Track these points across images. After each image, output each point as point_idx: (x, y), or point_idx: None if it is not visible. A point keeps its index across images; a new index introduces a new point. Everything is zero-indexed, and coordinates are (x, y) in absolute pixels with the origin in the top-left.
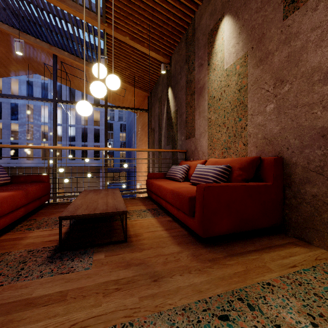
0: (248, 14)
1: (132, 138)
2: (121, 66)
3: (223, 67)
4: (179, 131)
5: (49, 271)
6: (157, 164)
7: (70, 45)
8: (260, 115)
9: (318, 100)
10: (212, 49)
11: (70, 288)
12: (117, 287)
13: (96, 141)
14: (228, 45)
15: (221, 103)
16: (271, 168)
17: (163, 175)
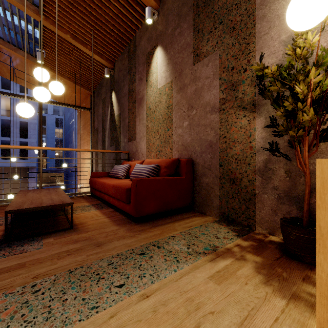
0: (173, 51)
1: (71, 135)
2: (60, 60)
3: (157, 86)
4: (122, 134)
5: (1, 255)
6: (100, 164)
7: None
8: (180, 128)
9: (208, 123)
10: (149, 69)
11: (27, 260)
12: (68, 254)
13: (22, 136)
14: (160, 70)
15: (155, 115)
16: (184, 167)
17: (106, 173)
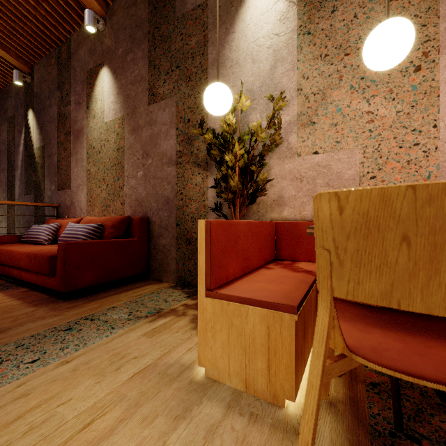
0: (125, 80)
1: None
2: None
3: (103, 119)
4: (47, 178)
5: None
6: (4, 223)
7: None
8: (134, 178)
9: (165, 177)
10: (92, 92)
11: None
12: None
13: None
14: (108, 98)
15: (101, 157)
16: (137, 226)
17: (16, 238)
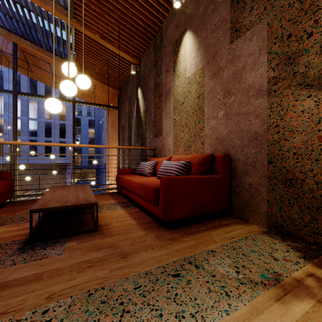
0: (205, 33)
1: (101, 134)
2: (90, 62)
3: (185, 75)
4: (148, 130)
5: (22, 259)
6: (127, 160)
7: (33, 34)
8: (214, 119)
9: (252, 111)
10: (177, 58)
11: (45, 270)
12: (90, 265)
13: (61, 136)
14: (189, 56)
15: (184, 107)
16: (221, 163)
17: (132, 170)
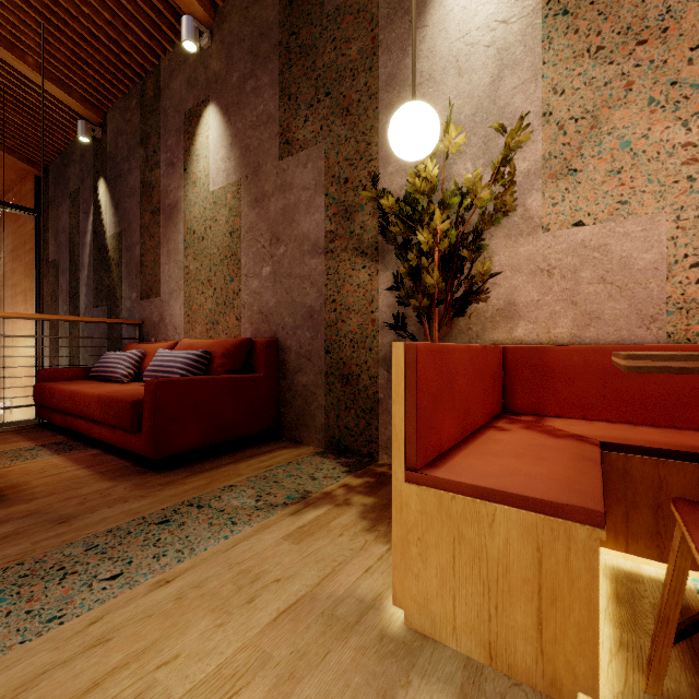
0: (242, 123)
1: None
2: None
3: (208, 187)
4: (125, 281)
5: None
6: (65, 349)
7: None
8: (256, 278)
9: (307, 274)
10: (191, 146)
11: None
12: None
13: None
14: (216, 154)
15: (205, 246)
16: (263, 354)
17: (82, 372)
